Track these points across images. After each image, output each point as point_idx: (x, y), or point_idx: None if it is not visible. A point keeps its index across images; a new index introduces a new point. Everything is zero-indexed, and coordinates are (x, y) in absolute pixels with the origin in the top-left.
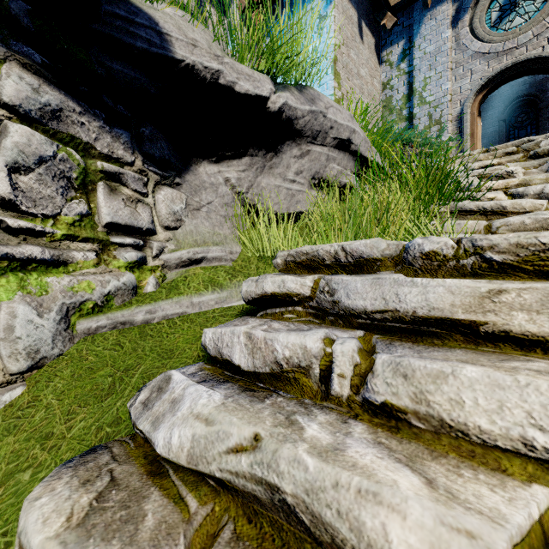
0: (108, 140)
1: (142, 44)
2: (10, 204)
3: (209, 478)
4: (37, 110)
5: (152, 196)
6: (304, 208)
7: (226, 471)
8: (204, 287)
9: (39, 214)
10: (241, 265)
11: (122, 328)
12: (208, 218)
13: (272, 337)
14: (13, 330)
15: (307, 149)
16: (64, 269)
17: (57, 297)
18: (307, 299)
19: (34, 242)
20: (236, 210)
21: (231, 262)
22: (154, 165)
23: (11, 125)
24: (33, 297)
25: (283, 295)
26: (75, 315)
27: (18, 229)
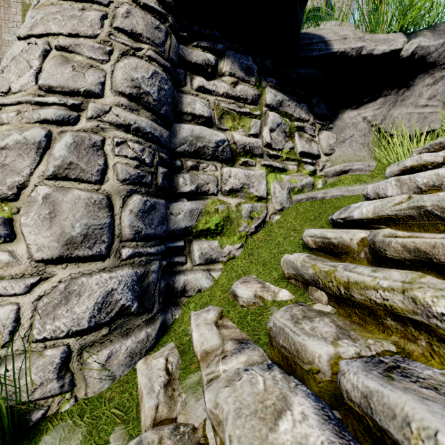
0: (298, 110)
1: (316, 53)
2: (270, 145)
3: (383, 221)
4: (275, 104)
5: (317, 137)
6: (438, 126)
7: (393, 211)
8: (354, 183)
9: (277, 149)
10: (377, 173)
11: (311, 200)
12: (350, 146)
13: (414, 175)
14: (275, 193)
15: (441, 75)
16: (285, 173)
17: (285, 184)
18: (440, 165)
19: (275, 161)
20: (372, 137)
21: (368, 172)
22: (318, 120)
23: (269, 113)
24: (278, 182)
25: (419, 167)
26: (291, 193)
27: (272, 155)
